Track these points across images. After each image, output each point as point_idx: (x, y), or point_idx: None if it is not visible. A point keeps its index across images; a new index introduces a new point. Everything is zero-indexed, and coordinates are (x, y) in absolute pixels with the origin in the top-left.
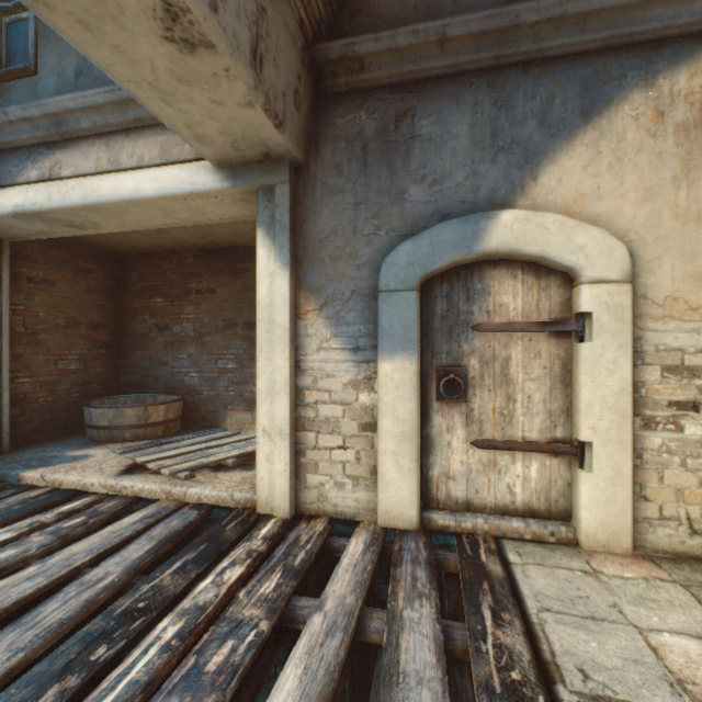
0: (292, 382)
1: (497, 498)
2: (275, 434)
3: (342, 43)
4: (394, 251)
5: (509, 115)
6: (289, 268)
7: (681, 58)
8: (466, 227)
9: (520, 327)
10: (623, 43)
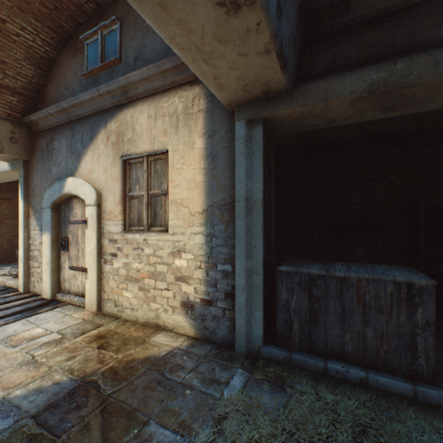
0: (26, 242)
1: (76, 289)
2: (21, 261)
3: (27, 118)
4: (46, 193)
5: (75, 140)
6: (23, 199)
7: (113, 116)
8: (61, 184)
9: (80, 222)
10: (99, 111)
